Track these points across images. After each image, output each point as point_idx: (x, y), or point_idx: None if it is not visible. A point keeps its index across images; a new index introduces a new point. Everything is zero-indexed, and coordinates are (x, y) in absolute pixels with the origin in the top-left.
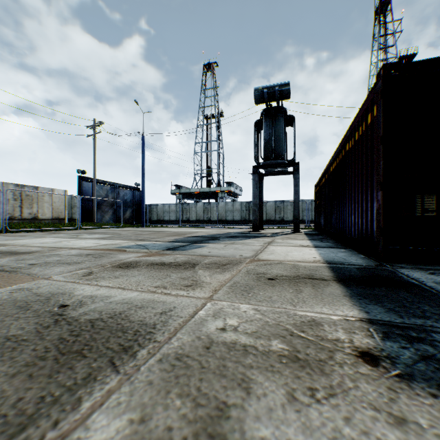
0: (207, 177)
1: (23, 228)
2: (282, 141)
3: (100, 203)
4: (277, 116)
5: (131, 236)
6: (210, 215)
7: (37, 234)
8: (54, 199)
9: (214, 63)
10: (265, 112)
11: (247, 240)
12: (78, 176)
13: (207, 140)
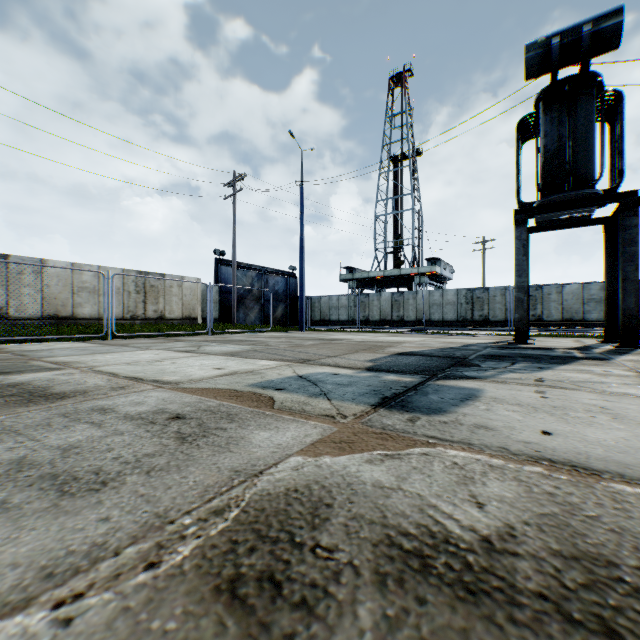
0: (396, 252)
1: (139, 332)
2: (590, 148)
3: (243, 296)
4: (578, 96)
5: (285, 349)
6: (402, 312)
7: (148, 341)
8: (184, 290)
9: (406, 72)
10: (547, 94)
11: (558, 370)
12: (215, 259)
13: (394, 195)
